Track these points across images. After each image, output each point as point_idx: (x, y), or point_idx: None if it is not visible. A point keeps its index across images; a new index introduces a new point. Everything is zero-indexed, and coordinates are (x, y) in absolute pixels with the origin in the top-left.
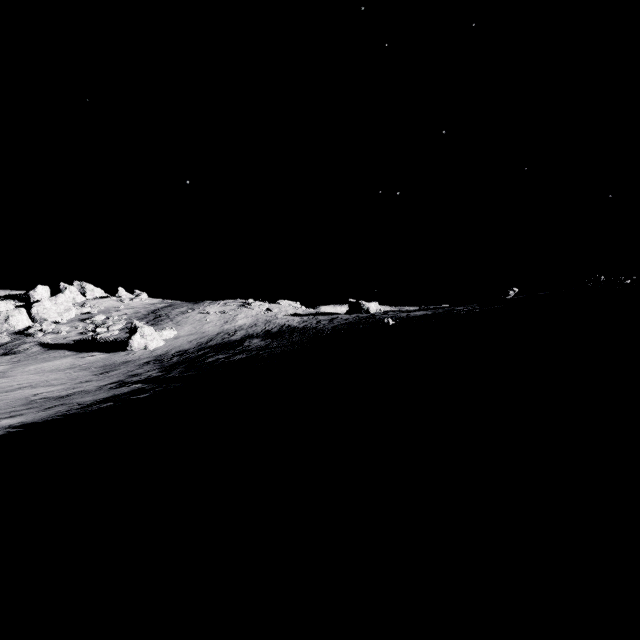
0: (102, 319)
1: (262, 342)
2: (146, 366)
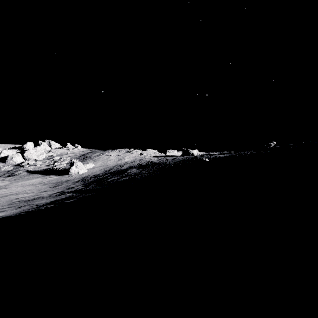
0: (58, 158)
1: (137, 170)
2: (77, 183)
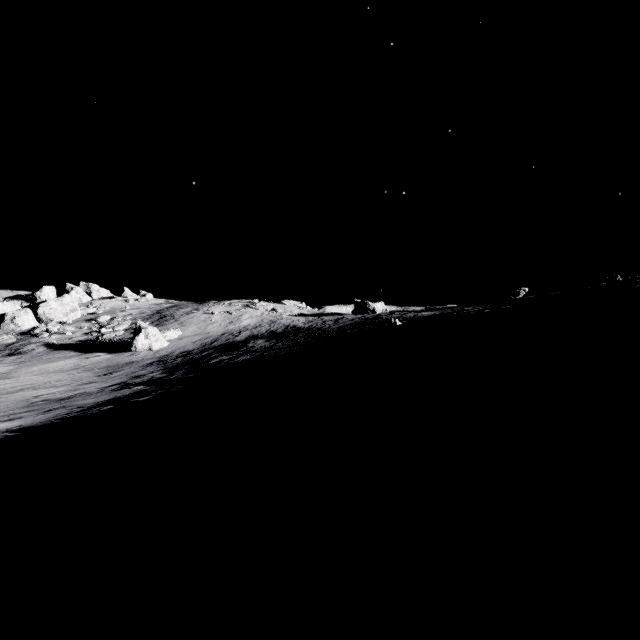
0: (107, 319)
1: (266, 343)
2: (149, 367)
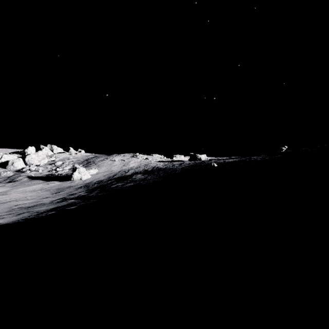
0: (60, 164)
1: (142, 176)
2: (79, 189)
